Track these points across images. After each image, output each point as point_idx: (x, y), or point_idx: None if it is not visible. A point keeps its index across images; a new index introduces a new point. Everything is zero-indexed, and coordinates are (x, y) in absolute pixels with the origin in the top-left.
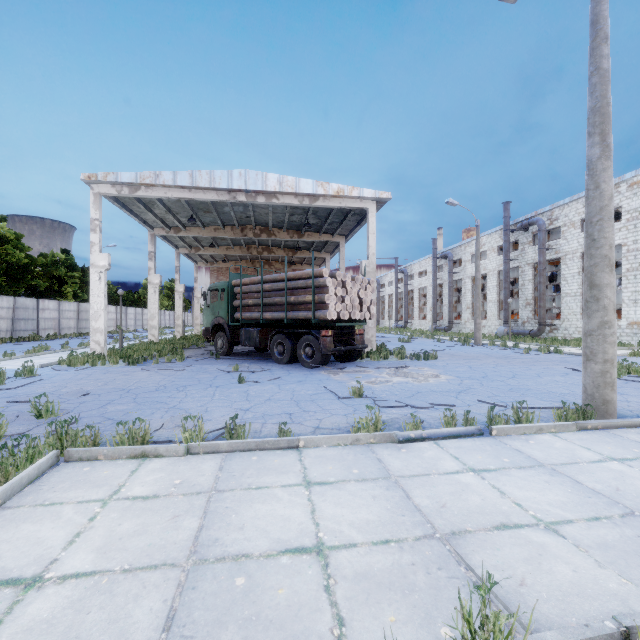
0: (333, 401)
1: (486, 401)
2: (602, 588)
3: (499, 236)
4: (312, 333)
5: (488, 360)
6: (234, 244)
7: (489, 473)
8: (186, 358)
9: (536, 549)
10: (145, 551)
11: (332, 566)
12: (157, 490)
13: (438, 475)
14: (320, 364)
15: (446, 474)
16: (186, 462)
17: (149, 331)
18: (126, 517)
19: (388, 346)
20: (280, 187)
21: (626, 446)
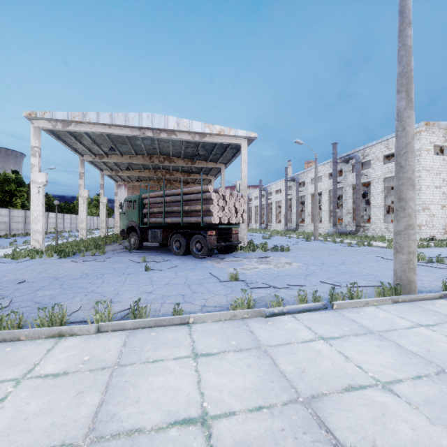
0: (216, 284)
1: (326, 282)
2: (438, 446)
3: (330, 166)
4: (201, 233)
5: (324, 251)
6: (144, 168)
7: (335, 340)
8: (107, 252)
9: (379, 409)
10: (47, 431)
11: (214, 436)
12: (67, 367)
13: (297, 343)
14: (207, 255)
15: (303, 342)
16: (96, 339)
17: (79, 232)
18: (35, 396)
19: (255, 242)
20: (178, 127)
21: (427, 314)
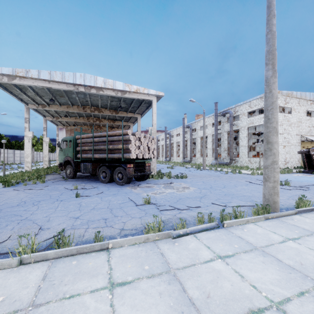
0: (133, 207)
1: (216, 203)
2: None
3: (212, 118)
4: (122, 166)
5: (211, 178)
6: (79, 116)
7: (230, 258)
8: (46, 181)
9: None
10: None
11: None
12: None
13: (200, 264)
14: (126, 183)
15: (205, 263)
16: (16, 273)
17: (25, 164)
18: None
19: (162, 171)
20: (104, 85)
21: (291, 229)
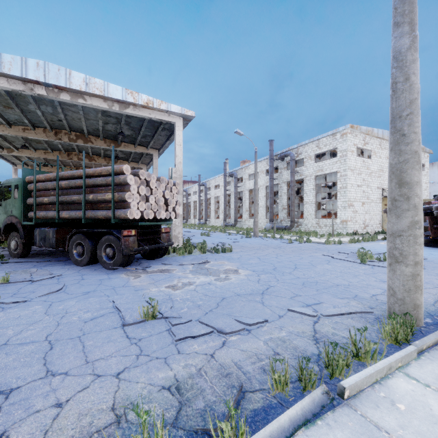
0: (112, 334)
1: (297, 310)
2: None
3: (266, 163)
4: (113, 233)
5: (269, 250)
6: (53, 149)
7: None
8: None
9: None
10: None
11: None
12: None
13: None
14: (122, 265)
15: None
16: None
17: None
18: None
19: (193, 240)
20: (86, 87)
21: None
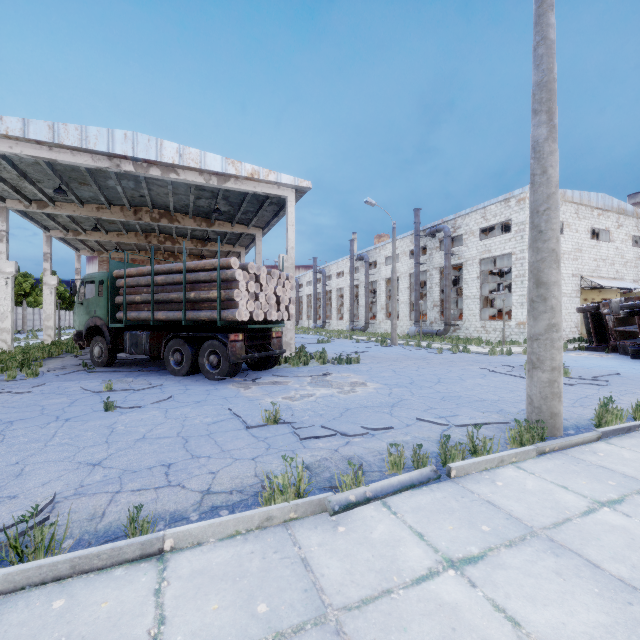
0: (239, 433)
1: (427, 419)
2: None
3: (410, 241)
4: (218, 337)
5: (409, 362)
6: (128, 230)
7: (476, 567)
8: (43, 372)
9: None
10: None
11: None
12: None
13: (404, 590)
14: (228, 375)
15: (416, 584)
16: None
17: None
18: None
19: (308, 348)
20: (180, 159)
21: (598, 477)
